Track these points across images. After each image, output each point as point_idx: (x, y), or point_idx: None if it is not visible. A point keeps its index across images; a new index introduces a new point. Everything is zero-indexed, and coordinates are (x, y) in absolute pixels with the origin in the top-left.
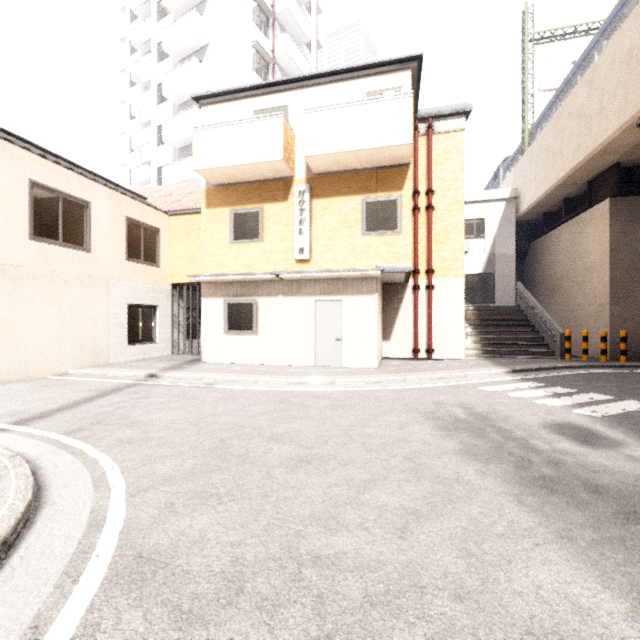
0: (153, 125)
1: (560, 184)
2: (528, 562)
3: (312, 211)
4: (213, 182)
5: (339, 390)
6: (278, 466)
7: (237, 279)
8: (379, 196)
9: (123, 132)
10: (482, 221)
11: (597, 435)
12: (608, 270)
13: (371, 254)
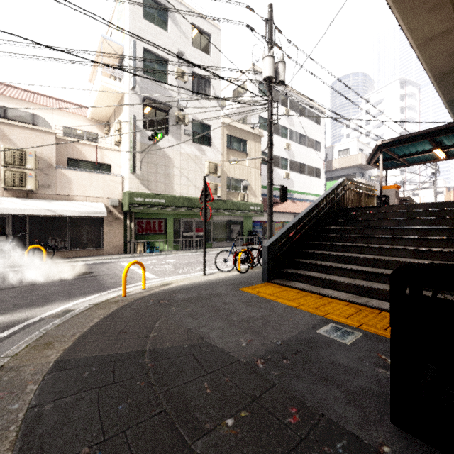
0: None
1: None
2: None
3: None
4: None
5: None
6: None
7: None
8: None
9: None
10: None
11: None
12: None
13: None
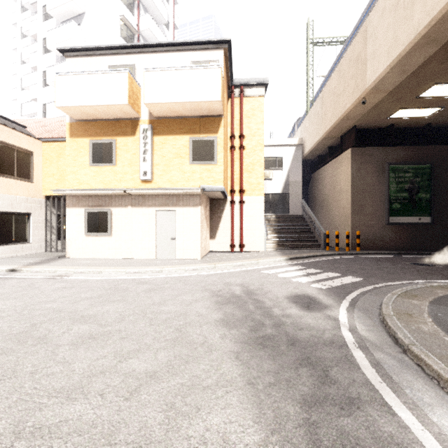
0: (39, 70)
1: (325, 137)
2: (213, 408)
3: (153, 144)
4: (75, 117)
5: (162, 277)
6: (66, 344)
7: (94, 193)
8: (202, 136)
9: (15, 73)
10: (281, 158)
11: (317, 302)
12: (350, 193)
13: (196, 178)
